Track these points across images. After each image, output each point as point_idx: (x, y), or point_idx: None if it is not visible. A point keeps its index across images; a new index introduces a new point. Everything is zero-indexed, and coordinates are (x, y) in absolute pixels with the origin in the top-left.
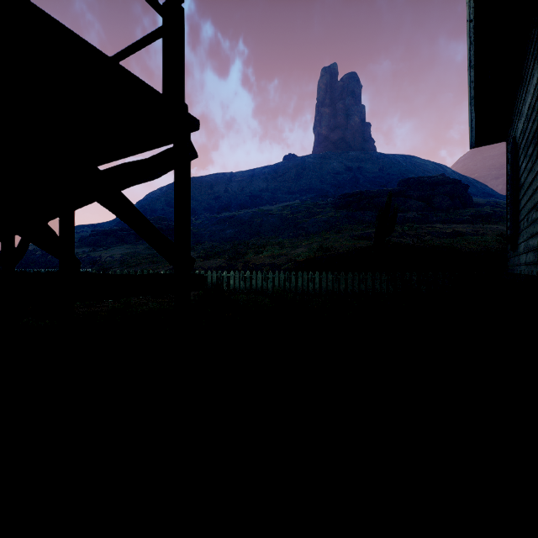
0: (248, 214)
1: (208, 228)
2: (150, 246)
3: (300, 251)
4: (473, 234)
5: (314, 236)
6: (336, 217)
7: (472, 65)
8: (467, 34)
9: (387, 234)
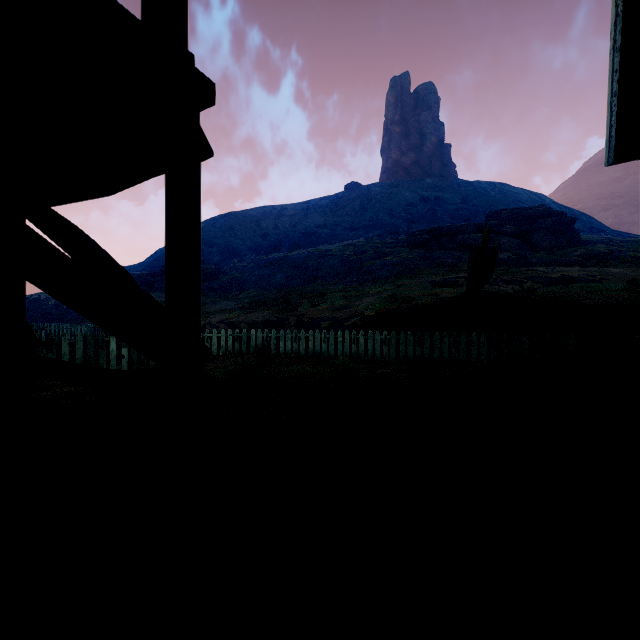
0: (302, 255)
1: (254, 272)
2: None
3: (367, 302)
4: (588, 280)
5: (384, 282)
6: (411, 258)
7: (616, 46)
8: (613, 2)
9: (484, 282)
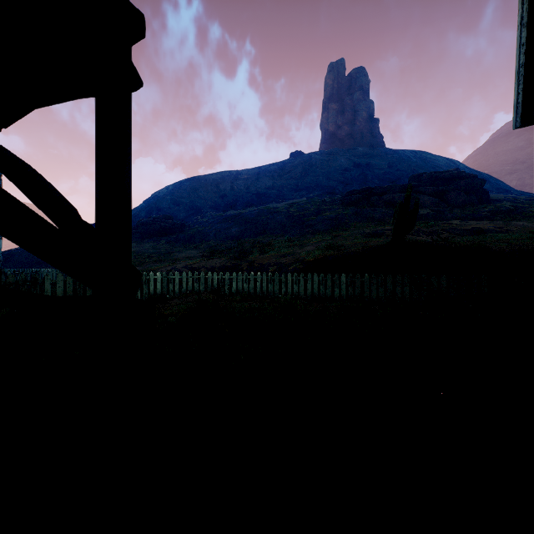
0: (254, 212)
1: (214, 226)
2: (155, 245)
3: (308, 250)
4: (496, 231)
5: (323, 234)
6: (345, 214)
7: (523, 22)
8: None
9: (407, 232)
